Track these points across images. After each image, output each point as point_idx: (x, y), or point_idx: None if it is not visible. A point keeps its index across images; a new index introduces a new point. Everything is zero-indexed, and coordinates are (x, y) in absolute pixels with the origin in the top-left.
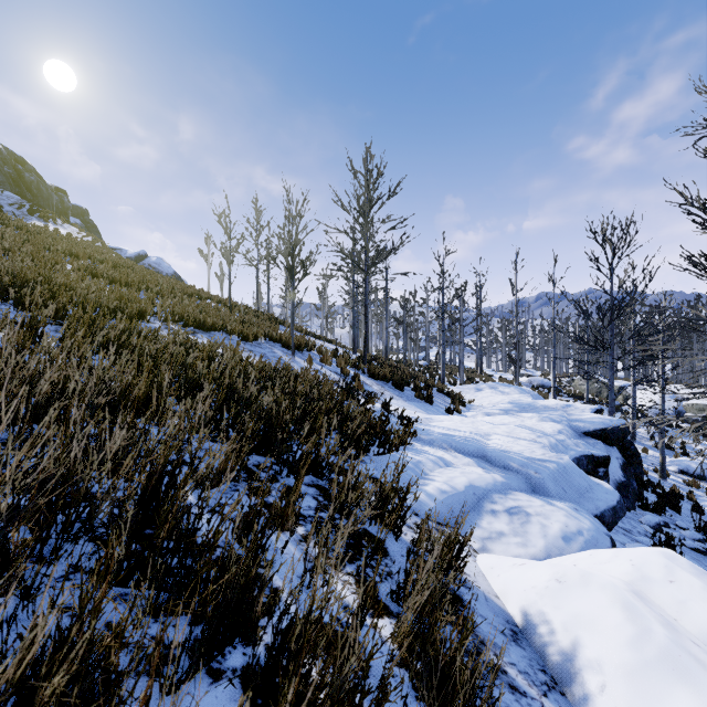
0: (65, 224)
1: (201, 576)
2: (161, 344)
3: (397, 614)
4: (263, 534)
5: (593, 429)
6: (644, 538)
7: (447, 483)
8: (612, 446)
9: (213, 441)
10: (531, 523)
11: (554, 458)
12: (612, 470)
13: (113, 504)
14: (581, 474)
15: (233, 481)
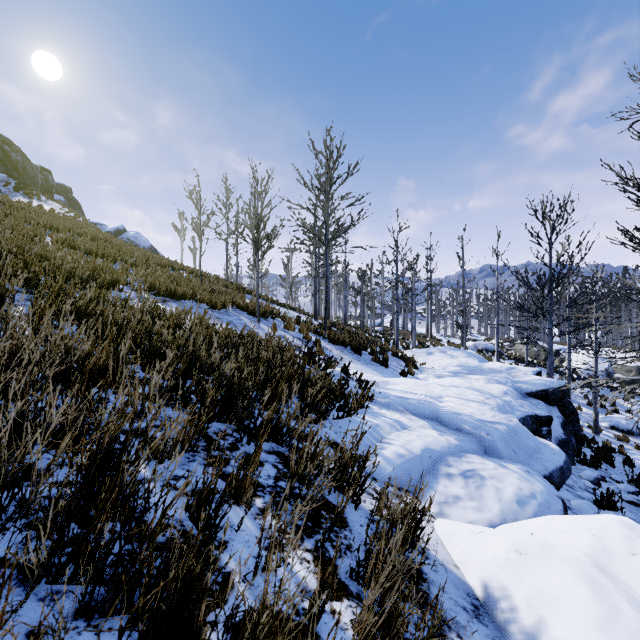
0: (49, 201)
1: (142, 570)
2: (129, 312)
3: (356, 595)
4: (217, 512)
5: (535, 390)
6: (586, 493)
7: (404, 446)
8: (553, 406)
9: (175, 408)
10: (486, 486)
11: (503, 421)
12: (553, 428)
13: (50, 487)
14: (529, 435)
15: (192, 450)
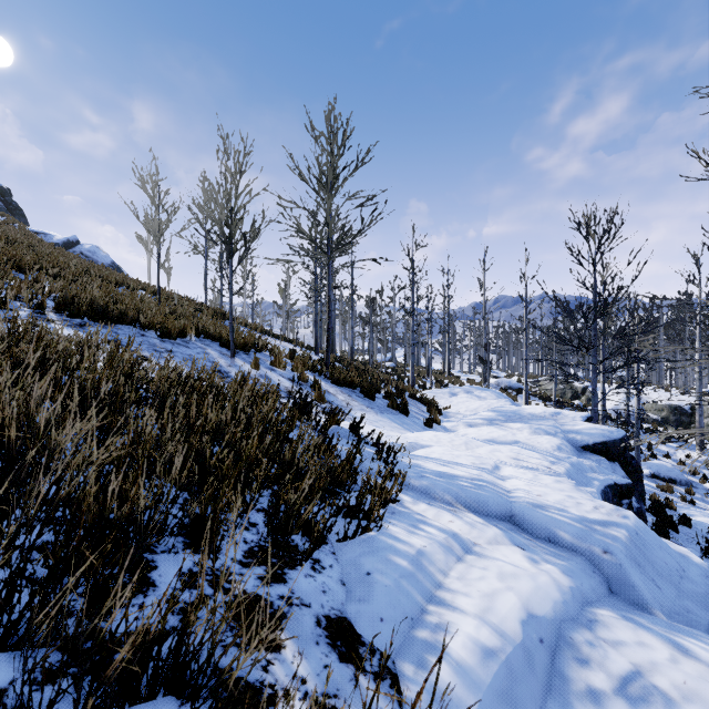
0: None
1: None
2: None
3: None
4: None
5: (593, 442)
6: None
7: (487, 619)
8: (614, 462)
9: None
10: None
11: (616, 518)
12: None
13: None
14: (661, 543)
15: None
